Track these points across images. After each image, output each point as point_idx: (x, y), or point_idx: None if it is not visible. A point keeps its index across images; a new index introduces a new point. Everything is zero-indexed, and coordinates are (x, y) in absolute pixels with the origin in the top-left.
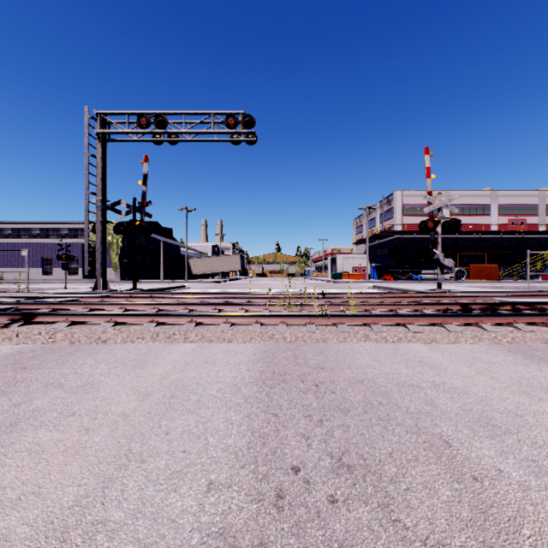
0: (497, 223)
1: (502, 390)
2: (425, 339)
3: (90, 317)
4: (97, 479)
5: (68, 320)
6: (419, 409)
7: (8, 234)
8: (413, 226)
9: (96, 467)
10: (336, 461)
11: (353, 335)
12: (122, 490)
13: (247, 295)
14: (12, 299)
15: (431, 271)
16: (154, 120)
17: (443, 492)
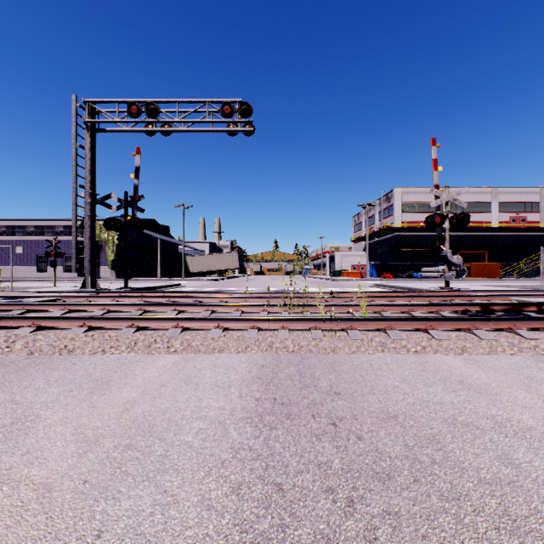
0: (498, 221)
1: None
2: (455, 349)
3: (60, 321)
4: None
5: (34, 325)
6: (496, 474)
7: (3, 231)
8: (412, 223)
9: None
10: None
11: (367, 343)
12: None
13: (244, 294)
14: None
15: (432, 269)
16: (145, 108)
17: None
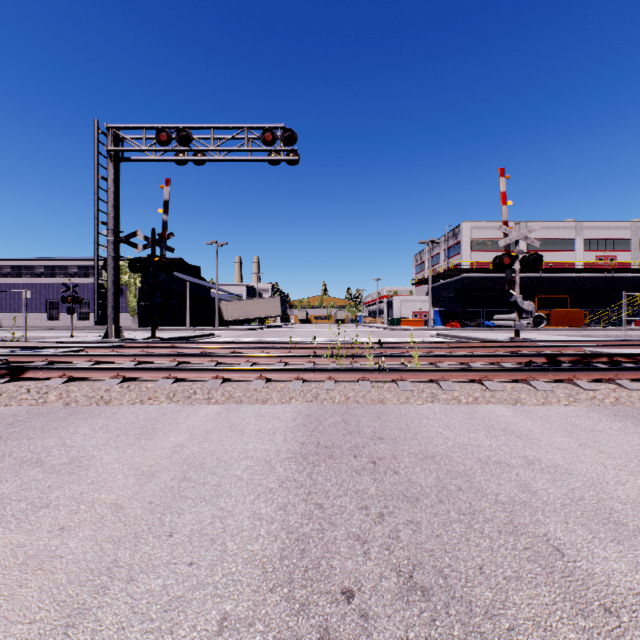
0: (583, 260)
1: (617, 470)
2: (508, 399)
3: (92, 371)
4: (60, 612)
5: (65, 376)
6: (512, 497)
7: (7, 272)
8: (483, 263)
9: (62, 589)
10: (404, 579)
11: (417, 394)
12: (94, 630)
13: (288, 345)
14: (4, 349)
15: (505, 317)
16: (176, 135)
17: (566, 635)
